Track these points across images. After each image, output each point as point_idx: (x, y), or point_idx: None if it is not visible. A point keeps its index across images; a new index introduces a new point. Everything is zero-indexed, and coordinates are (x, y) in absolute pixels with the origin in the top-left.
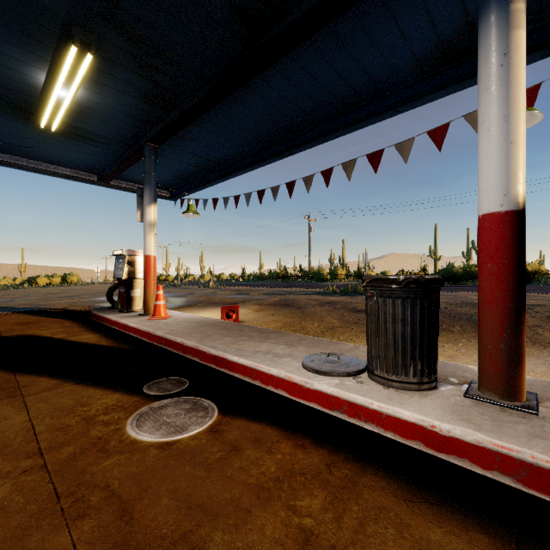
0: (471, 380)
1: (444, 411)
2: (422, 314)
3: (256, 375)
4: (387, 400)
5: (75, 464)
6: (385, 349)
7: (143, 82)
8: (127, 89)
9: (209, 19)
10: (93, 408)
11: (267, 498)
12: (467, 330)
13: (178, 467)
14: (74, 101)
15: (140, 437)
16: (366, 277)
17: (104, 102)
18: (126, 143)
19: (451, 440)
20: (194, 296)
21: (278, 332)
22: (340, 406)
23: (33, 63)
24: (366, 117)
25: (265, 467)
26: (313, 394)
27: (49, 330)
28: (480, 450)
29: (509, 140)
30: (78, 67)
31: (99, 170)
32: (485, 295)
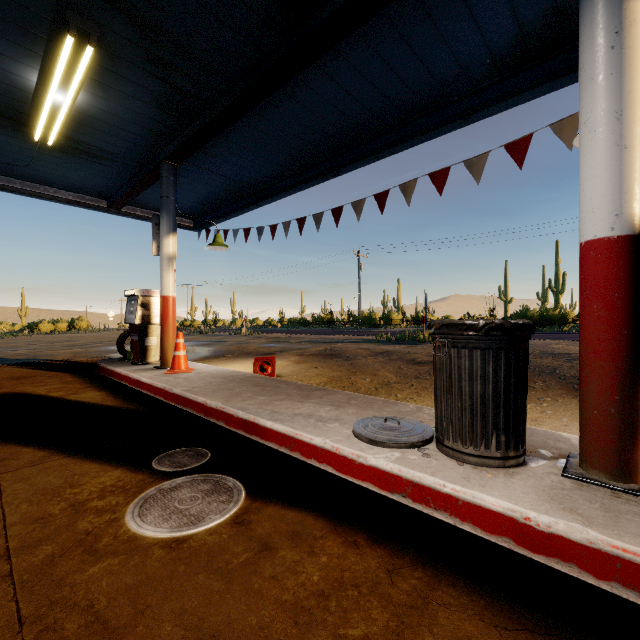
0: (567, 452)
1: (540, 496)
2: (507, 369)
3: (295, 445)
4: (463, 480)
5: (51, 572)
6: (459, 414)
7: (157, 84)
8: (138, 93)
9: (237, 2)
10: (85, 490)
11: (308, 625)
12: (552, 386)
13: (188, 576)
14: (74, 108)
15: (142, 532)
16: (434, 321)
17: (111, 110)
18: (140, 161)
19: (552, 538)
20: (223, 345)
21: (322, 389)
22: (403, 488)
23: (21, 59)
24: (429, 128)
25: (306, 575)
26: (367, 472)
27: (45, 386)
28: (593, 553)
29: (622, 144)
30: (77, 64)
31: (108, 194)
32: (589, 345)
